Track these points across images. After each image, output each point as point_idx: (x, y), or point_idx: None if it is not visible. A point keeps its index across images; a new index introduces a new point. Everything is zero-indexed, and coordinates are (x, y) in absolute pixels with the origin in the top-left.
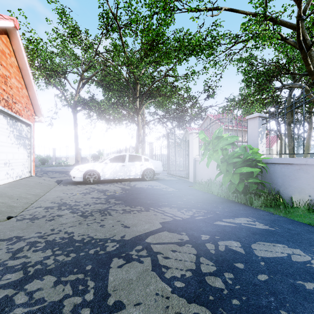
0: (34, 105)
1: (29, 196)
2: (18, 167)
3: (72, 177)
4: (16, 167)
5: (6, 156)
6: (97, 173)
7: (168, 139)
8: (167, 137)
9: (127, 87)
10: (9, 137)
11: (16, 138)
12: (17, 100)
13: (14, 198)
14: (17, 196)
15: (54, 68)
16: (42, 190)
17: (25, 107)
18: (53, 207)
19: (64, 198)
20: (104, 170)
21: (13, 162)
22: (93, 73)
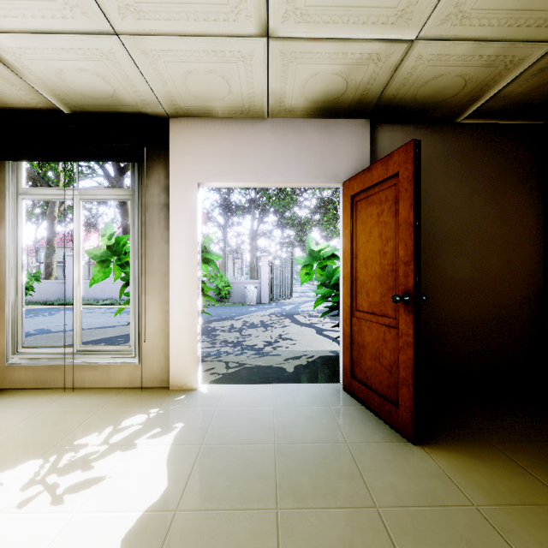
0: None
1: None
2: None
3: None
4: None
5: None
6: None
7: None
8: None
9: None
10: None
11: None
12: None
13: None
14: None
15: None
16: None
17: None
18: None
19: None
20: None
21: None
22: None
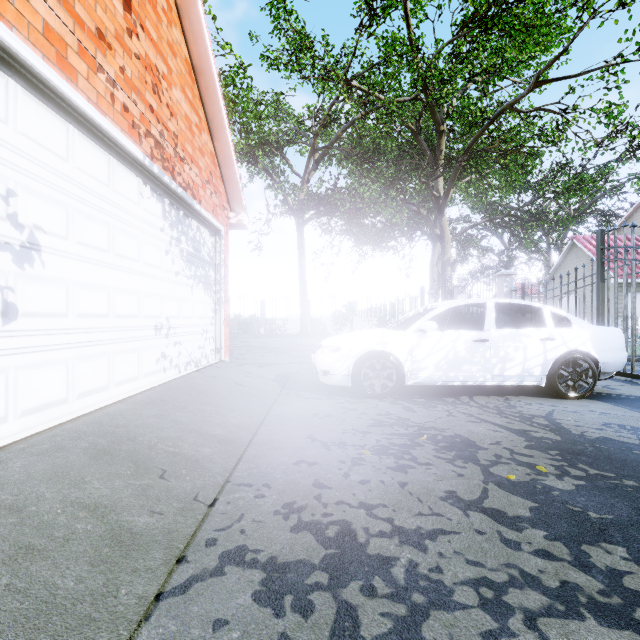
0: (226, 183)
1: (205, 453)
2: (192, 338)
3: (319, 373)
4: (188, 338)
5: (160, 308)
6: (396, 365)
7: (603, 251)
8: (599, 246)
9: (410, 152)
10: (169, 253)
11: (186, 259)
12: (189, 155)
13: (152, 470)
14: (167, 449)
15: (263, 138)
16: (245, 414)
17: (208, 181)
18: (303, 586)
19: (325, 478)
20: (415, 352)
21: (180, 324)
22: (337, 133)
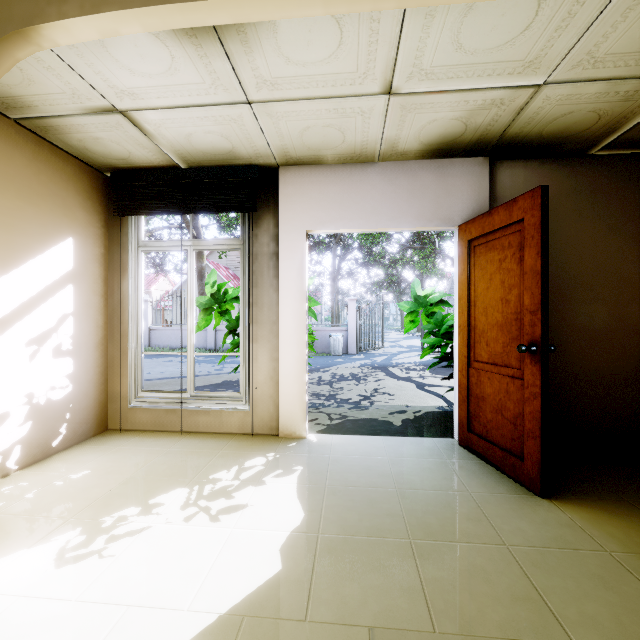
0: None
1: None
2: None
3: None
4: None
5: None
6: None
7: None
8: None
9: None
10: None
11: None
12: None
13: None
14: None
15: None
16: None
17: None
18: None
19: None
20: None
21: None
22: None
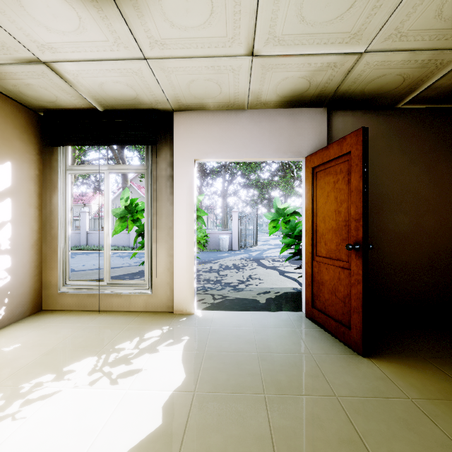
0: None
1: None
2: None
3: None
4: None
5: None
6: None
7: None
8: None
9: None
10: None
11: None
12: None
13: None
14: None
15: None
16: None
17: None
18: None
19: None
20: None
21: None
22: None
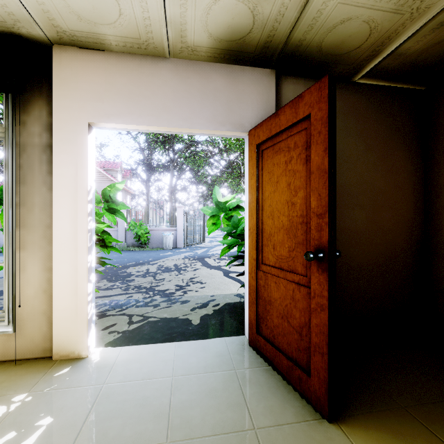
0: None
1: None
2: None
3: None
4: None
5: None
6: None
7: None
8: None
9: None
10: None
11: None
12: None
13: None
14: None
15: None
16: None
17: None
18: None
19: None
20: None
21: None
22: None
